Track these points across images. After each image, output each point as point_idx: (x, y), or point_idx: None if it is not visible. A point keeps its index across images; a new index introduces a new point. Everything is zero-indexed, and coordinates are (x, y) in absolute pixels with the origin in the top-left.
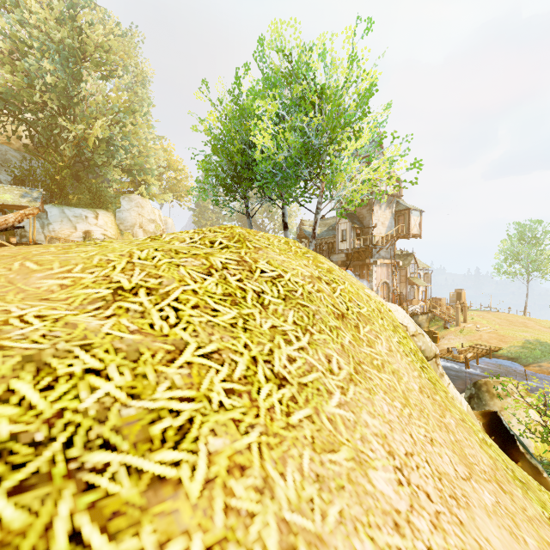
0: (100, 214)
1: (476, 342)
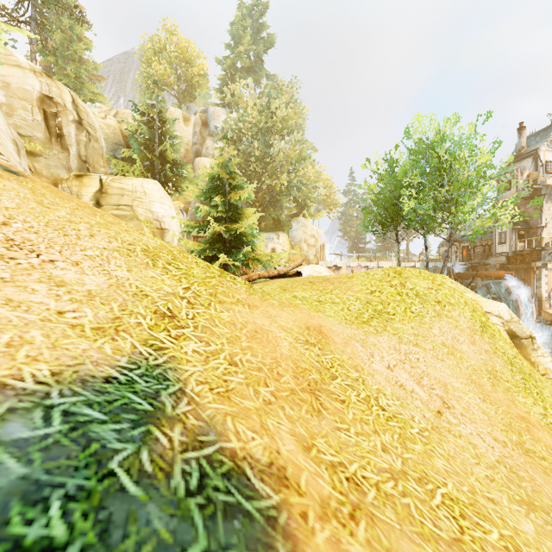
0: (280, 235)
1: None
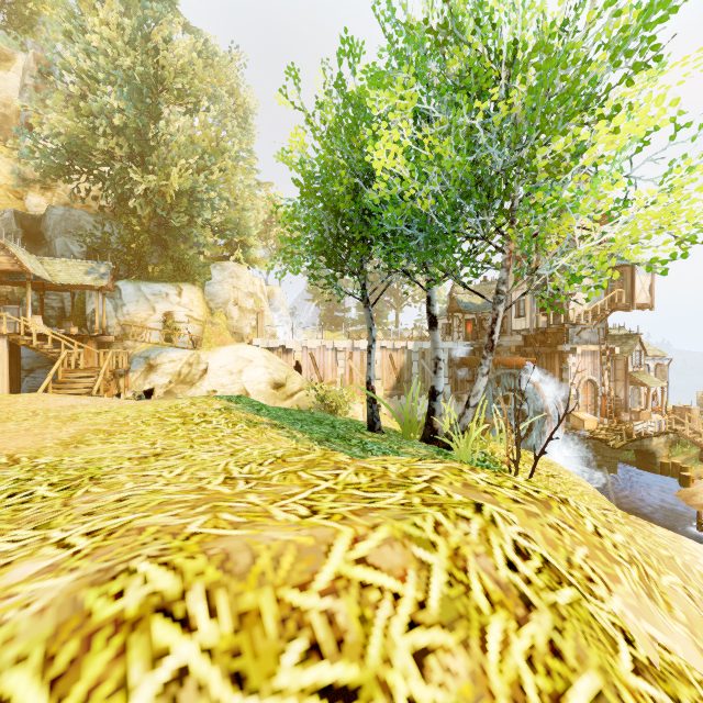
0: (184, 289)
1: None
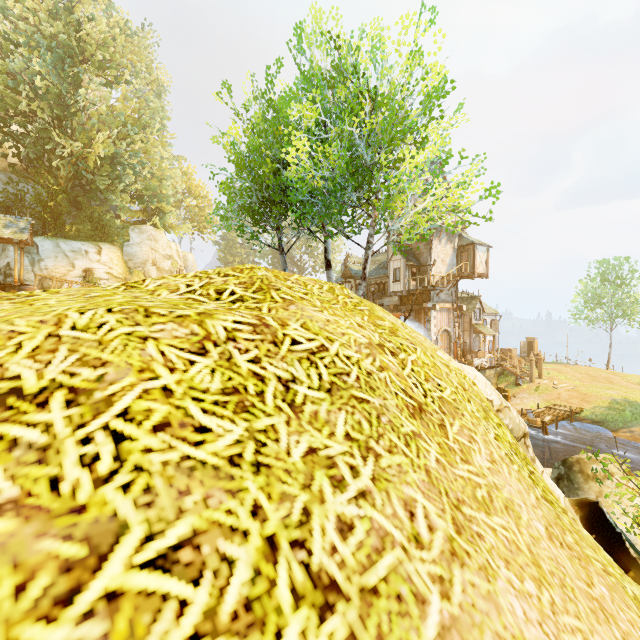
0: (103, 248)
1: (554, 402)
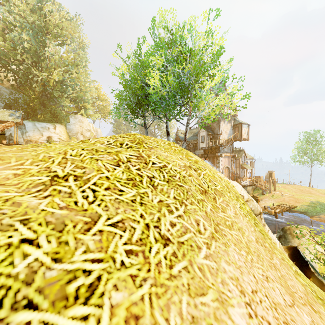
0: (57, 126)
1: (281, 202)
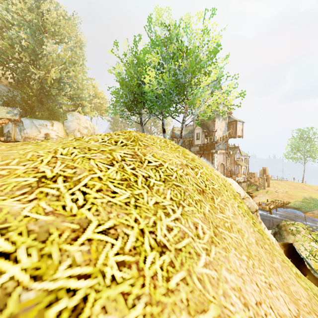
0: (54, 123)
1: (275, 198)
